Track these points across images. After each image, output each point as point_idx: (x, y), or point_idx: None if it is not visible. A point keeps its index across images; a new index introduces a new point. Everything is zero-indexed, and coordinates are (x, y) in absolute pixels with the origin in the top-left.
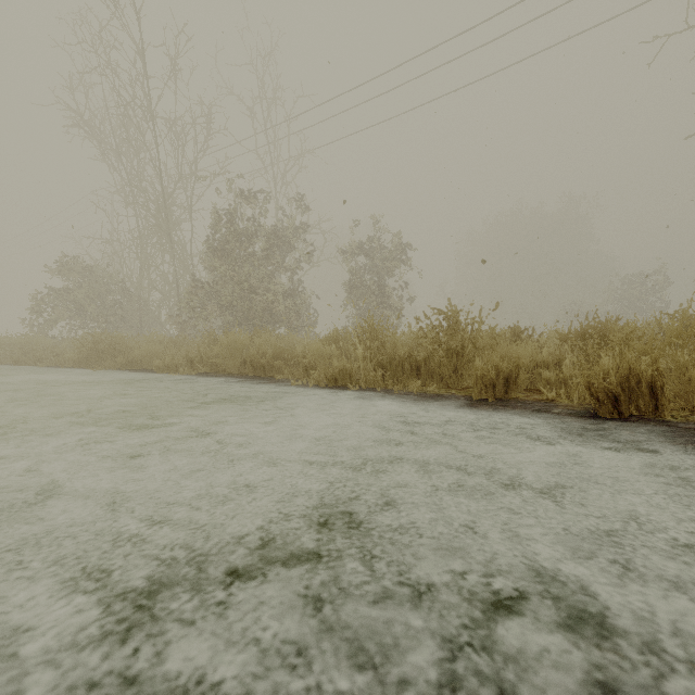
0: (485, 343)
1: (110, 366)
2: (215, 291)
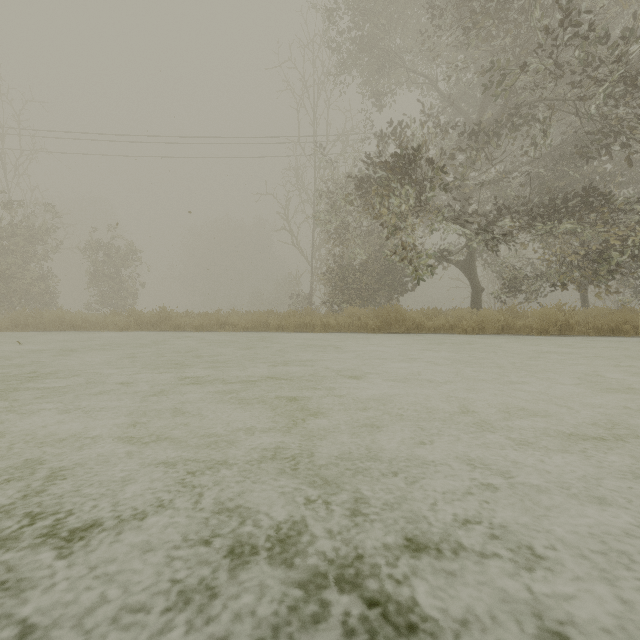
0: (175, 317)
1: None
2: None
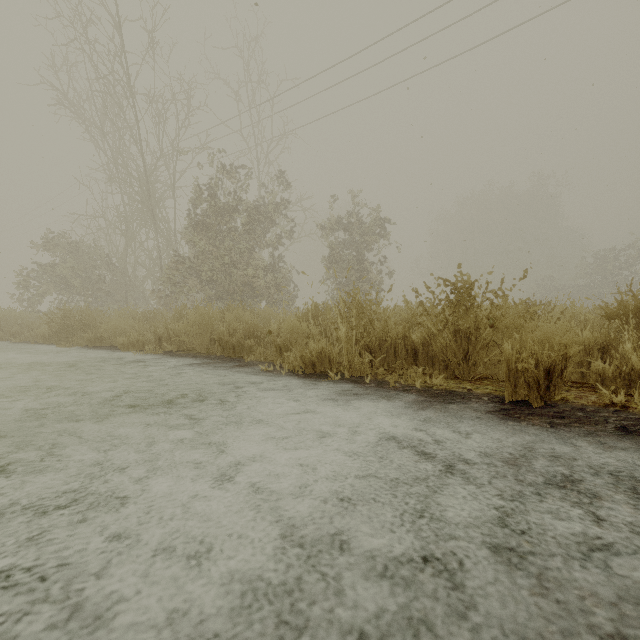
0: (509, 322)
1: (78, 342)
2: (196, 266)
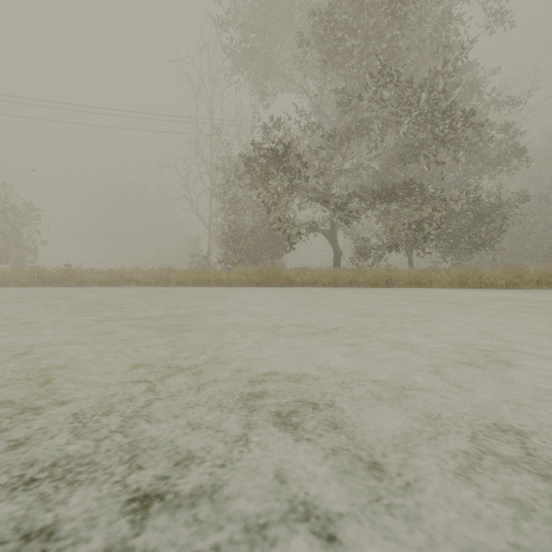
0: (80, 273)
1: None
2: None
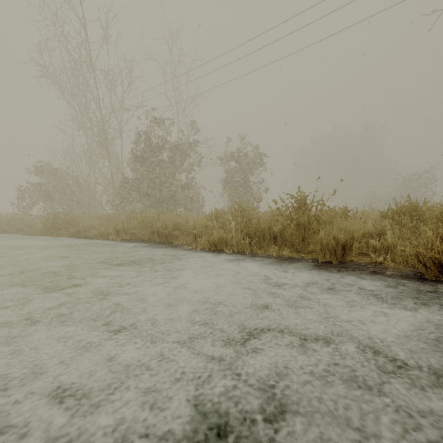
0: (326, 219)
1: (64, 234)
2: (137, 184)
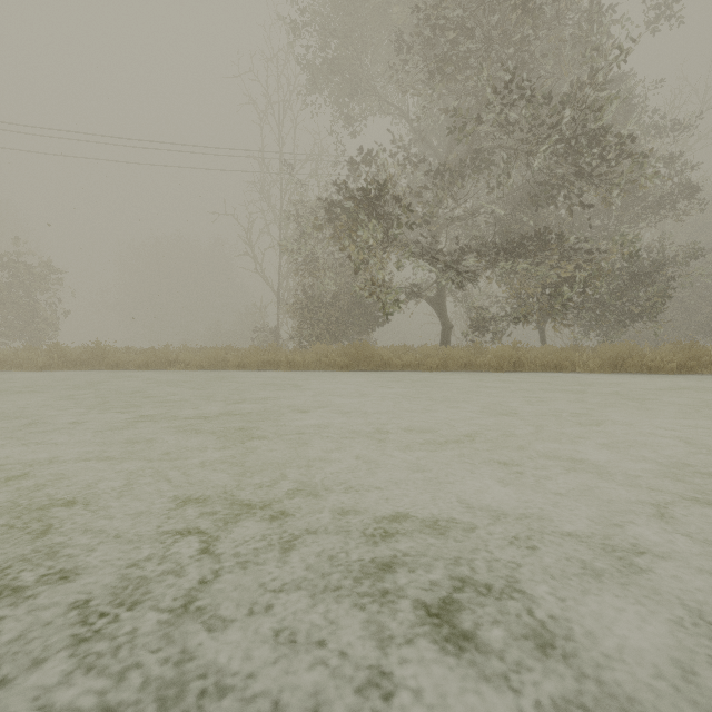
0: (112, 353)
1: None
2: None
